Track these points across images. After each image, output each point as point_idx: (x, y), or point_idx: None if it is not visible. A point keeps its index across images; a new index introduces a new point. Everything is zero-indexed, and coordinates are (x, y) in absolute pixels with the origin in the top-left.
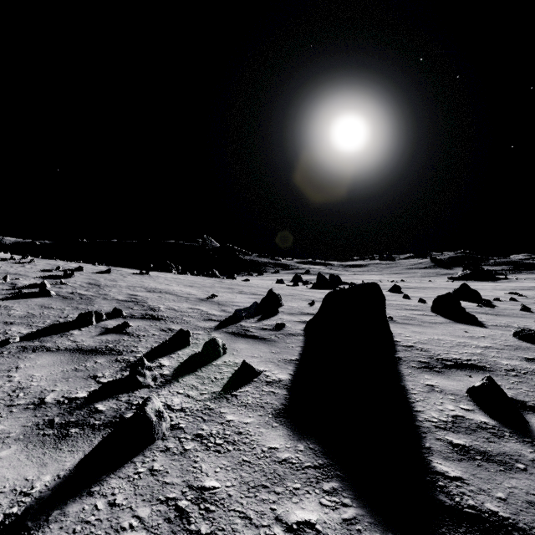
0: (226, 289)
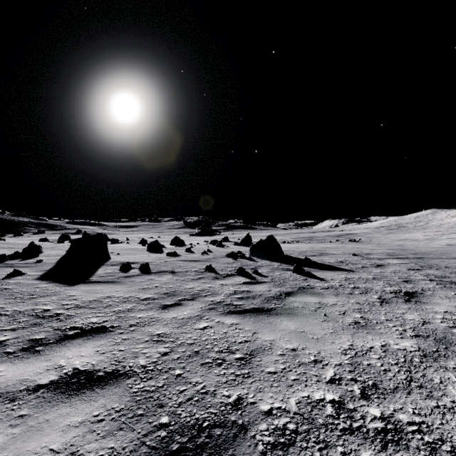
0: None
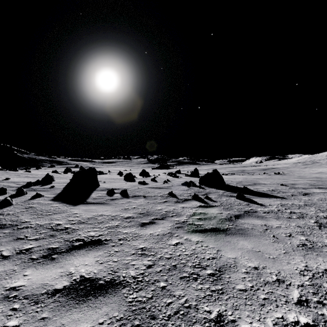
0: (14, 176)
